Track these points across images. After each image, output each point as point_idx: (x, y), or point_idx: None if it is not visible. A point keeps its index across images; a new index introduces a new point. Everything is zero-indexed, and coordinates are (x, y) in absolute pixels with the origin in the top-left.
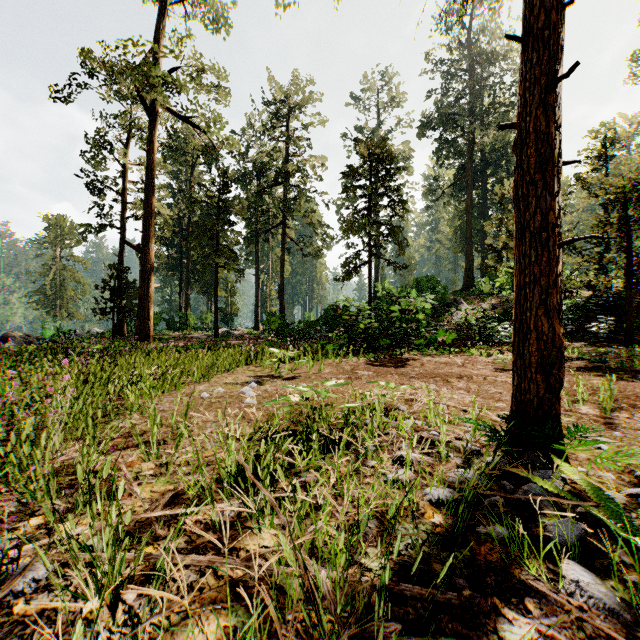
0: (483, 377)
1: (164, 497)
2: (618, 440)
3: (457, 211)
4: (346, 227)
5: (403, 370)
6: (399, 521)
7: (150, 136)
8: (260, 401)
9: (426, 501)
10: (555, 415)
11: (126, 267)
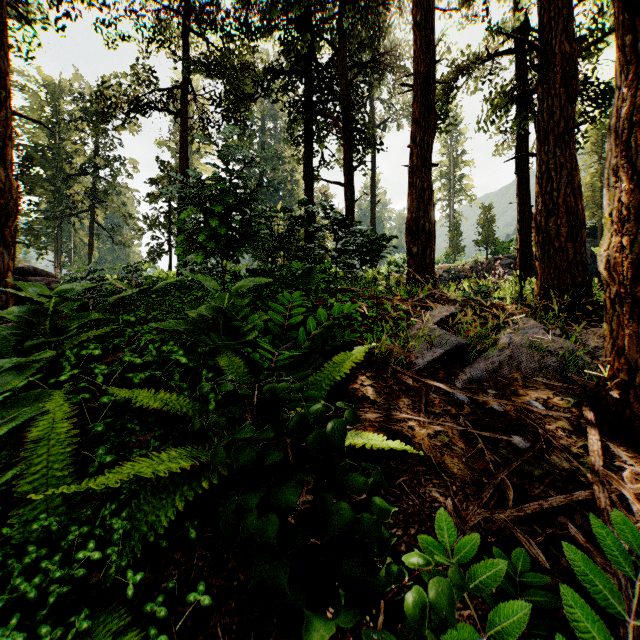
0: None
1: None
2: None
3: None
4: (151, 224)
5: None
6: None
7: None
8: None
9: None
10: None
11: None
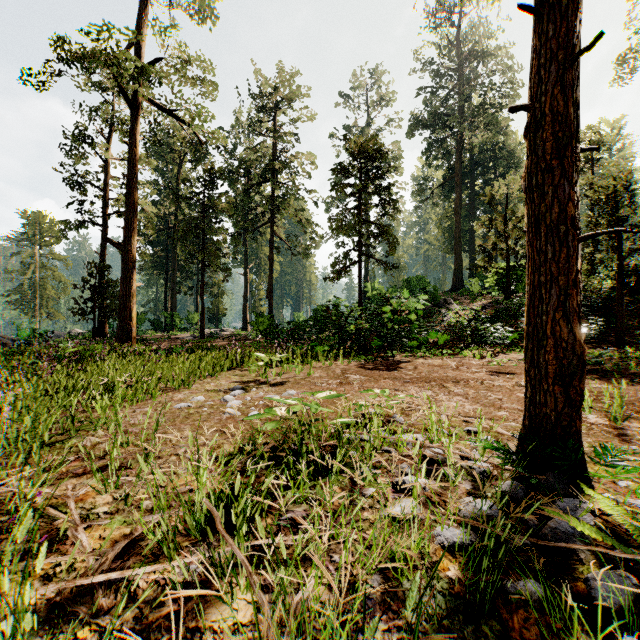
0: (480, 381)
1: (114, 549)
2: (637, 456)
3: (446, 212)
4: (336, 226)
5: (396, 374)
6: (407, 576)
7: (132, 129)
8: (244, 411)
9: (437, 544)
10: (576, 432)
11: (108, 265)
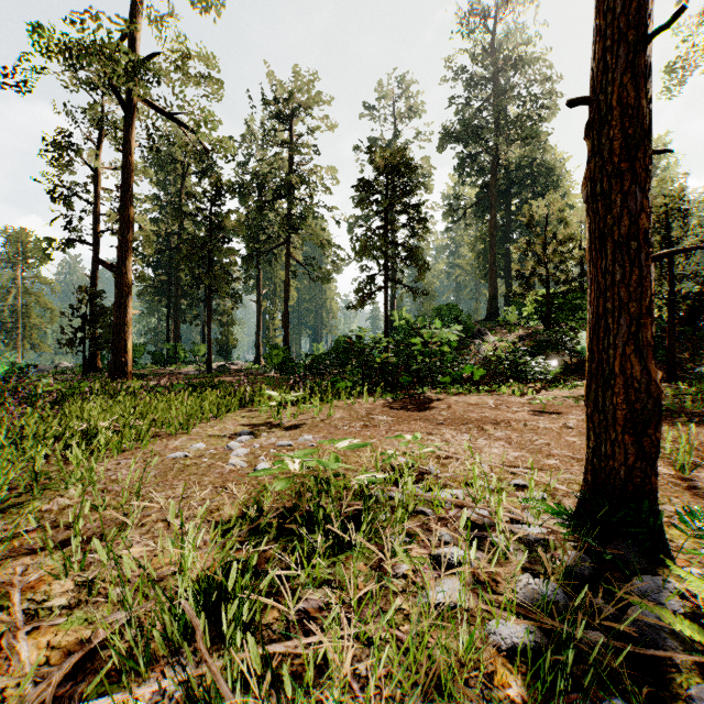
0: (523, 423)
1: (61, 667)
2: None
3: (480, 234)
4: (359, 247)
5: (428, 414)
6: (456, 696)
7: (128, 135)
8: (251, 462)
9: (492, 646)
10: (651, 491)
11: (100, 290)
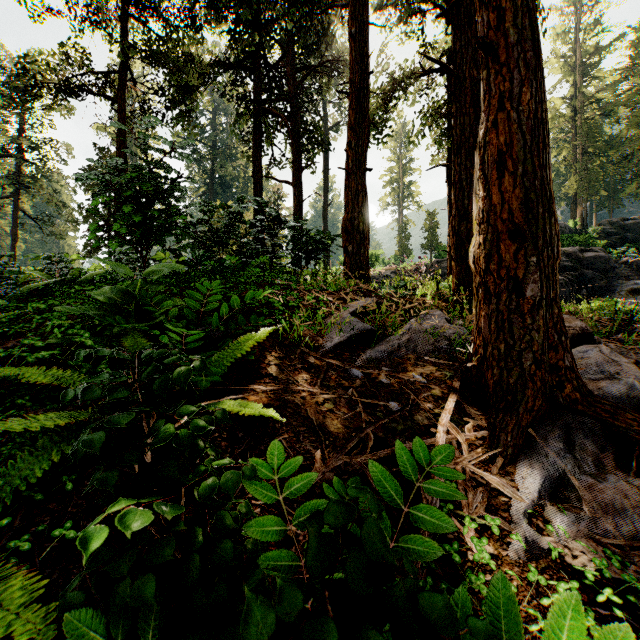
0: None
1: None
2: None
3: None
4: (87, 215)
5: None
6: None
7: None
8: None
9: None
10: None
11: None
